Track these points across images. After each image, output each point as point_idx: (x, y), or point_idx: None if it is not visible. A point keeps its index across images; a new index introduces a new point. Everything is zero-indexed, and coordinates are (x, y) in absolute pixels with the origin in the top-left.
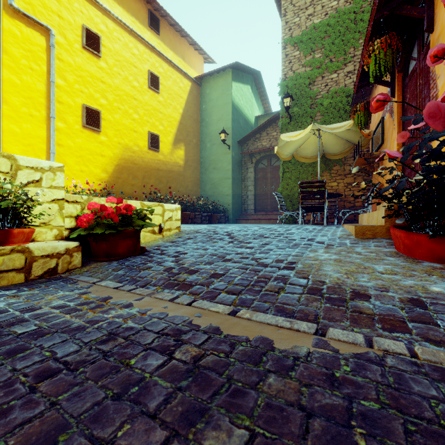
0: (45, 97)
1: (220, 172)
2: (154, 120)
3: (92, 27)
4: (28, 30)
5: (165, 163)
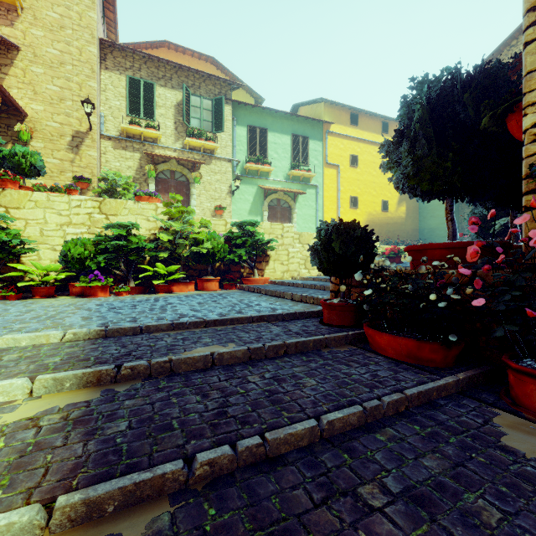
0: (336, 198)
1: (436, 219)
2: (384, 192)
3: (354, 153)
4: (331, 170)
5: (392, 218)
